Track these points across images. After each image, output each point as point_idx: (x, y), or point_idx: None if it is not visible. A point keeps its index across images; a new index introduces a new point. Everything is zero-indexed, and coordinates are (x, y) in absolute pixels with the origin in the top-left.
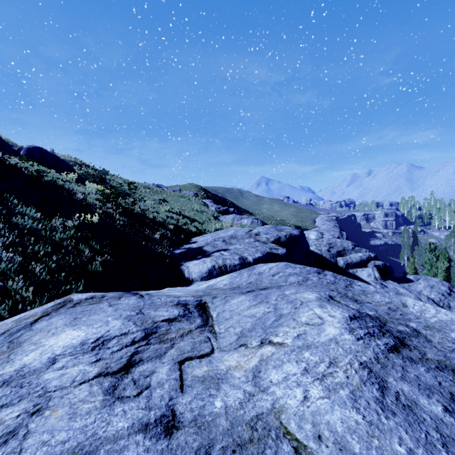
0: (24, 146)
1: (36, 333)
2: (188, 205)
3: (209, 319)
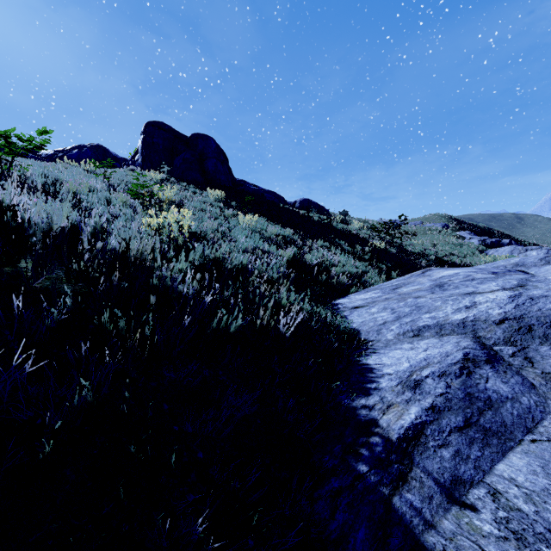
0: (297, 200)
1: (431, 273)
2: (439, 238)
3: (529, 273)
